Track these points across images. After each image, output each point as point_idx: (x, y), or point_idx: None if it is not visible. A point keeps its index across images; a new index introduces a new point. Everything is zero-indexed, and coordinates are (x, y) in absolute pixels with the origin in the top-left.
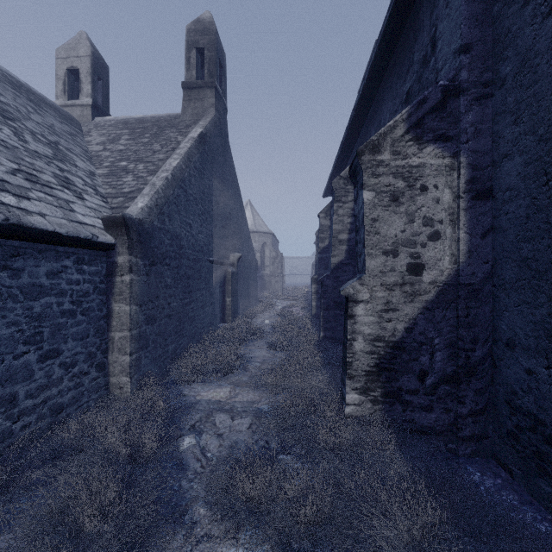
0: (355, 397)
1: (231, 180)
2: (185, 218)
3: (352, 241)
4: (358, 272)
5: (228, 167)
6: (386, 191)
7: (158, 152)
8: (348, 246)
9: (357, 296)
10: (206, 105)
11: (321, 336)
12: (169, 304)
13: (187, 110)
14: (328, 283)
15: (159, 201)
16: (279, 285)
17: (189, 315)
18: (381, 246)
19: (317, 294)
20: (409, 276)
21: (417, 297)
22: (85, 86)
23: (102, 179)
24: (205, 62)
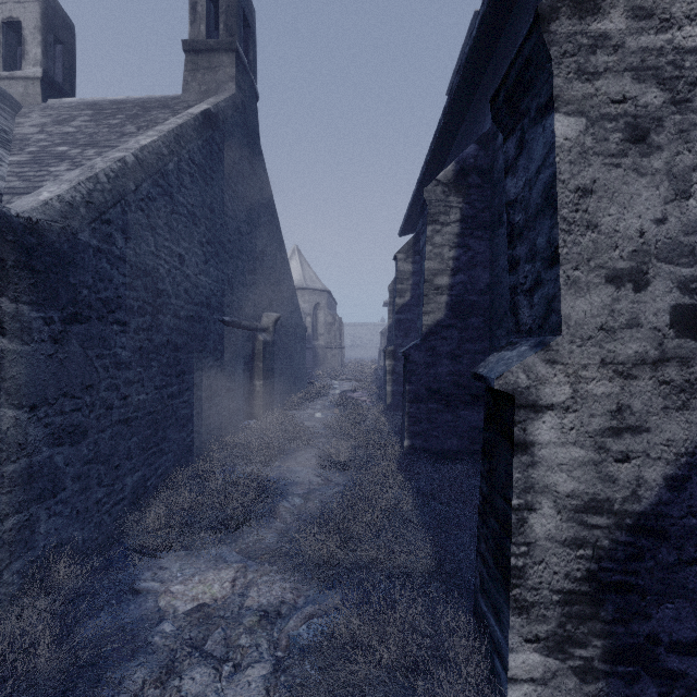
0: (534, 660)
1: (264, 203)
2: (169, 243)
3: (456, 289)
4: (519, 333)
5: (258, 182)
6: (615, 114)
7: (129, 134)
8: (451, 296)
9: (538, 392)
10: (221, 78)
11: (405, 446)
12: (126, 397)
13: (191, 86)
14: (417, 357)
15: (96, 196)
16: (338, 361)
17: (178, 414)
18: (603, 260)
19: (394, 374)
20: (677, 340)
21: (696, 395)
22: (32, 49)
23: (11, 168)
24: (221, 11)
